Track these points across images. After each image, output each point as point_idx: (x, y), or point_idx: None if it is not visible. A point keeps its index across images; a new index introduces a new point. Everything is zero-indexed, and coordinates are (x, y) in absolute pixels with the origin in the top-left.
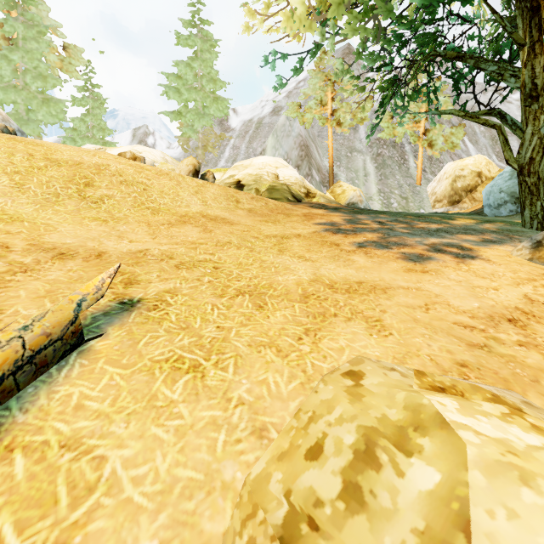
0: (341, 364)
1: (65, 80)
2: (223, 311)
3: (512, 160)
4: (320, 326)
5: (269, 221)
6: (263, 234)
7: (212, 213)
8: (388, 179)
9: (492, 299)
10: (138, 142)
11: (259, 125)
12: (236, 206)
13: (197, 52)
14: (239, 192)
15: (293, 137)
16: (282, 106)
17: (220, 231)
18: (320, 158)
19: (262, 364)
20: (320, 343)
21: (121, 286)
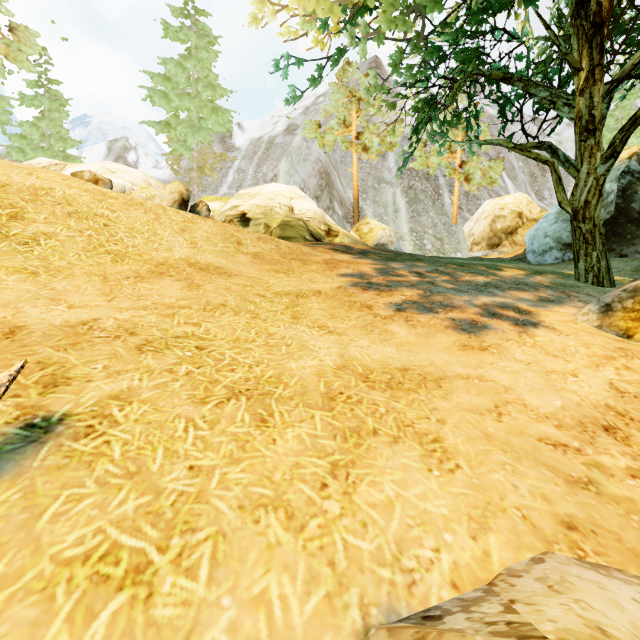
0: (391, 539)
1: (10, 70)
2: (204, 432)
3: (566, 202)
4: (354, 457)
5: (280, 271)
6: (271, 290)
7: (202, 260)
8: (421, 217)
9: (575, 392)
10: (114, 158)
11: (270, 145)
12: (237, 249)
13: (191, 49)
14: (241, 230)
15: (311, 162)
16: (298, 124)
17: (212, 287)
18: (343, 189)
19: (260, 551)
20: (355, 494)
21: (35, 390)
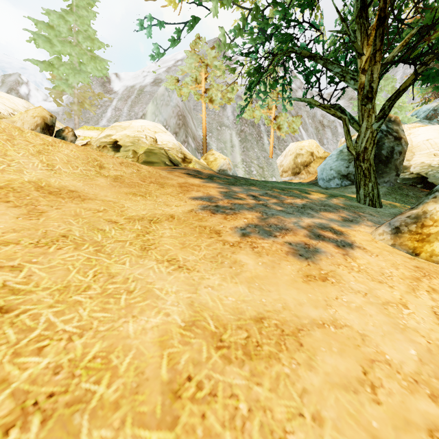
0: None
1: None
2: None
3: (352, 147)
4: None
5: (137, 193)
6: (125, 215)
7: (55, 183)
8: (249, 151)
9: (417, 331)
10: (7, 89)
11: (141, 92)
12: (99, 172)
13: (72, 6)
14: (104, 155)
15: (172, 106)
16: (162, 79)
17: (58, 213)
18: (195, 128)
19: None
20: None
21: None
